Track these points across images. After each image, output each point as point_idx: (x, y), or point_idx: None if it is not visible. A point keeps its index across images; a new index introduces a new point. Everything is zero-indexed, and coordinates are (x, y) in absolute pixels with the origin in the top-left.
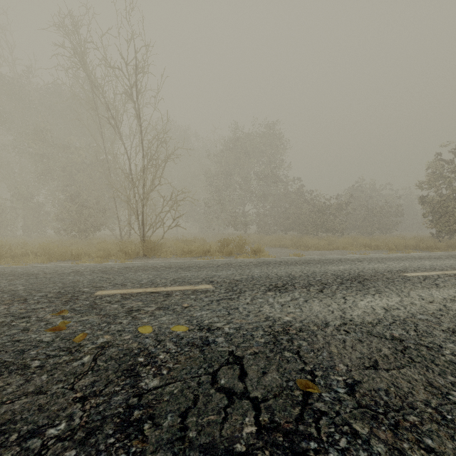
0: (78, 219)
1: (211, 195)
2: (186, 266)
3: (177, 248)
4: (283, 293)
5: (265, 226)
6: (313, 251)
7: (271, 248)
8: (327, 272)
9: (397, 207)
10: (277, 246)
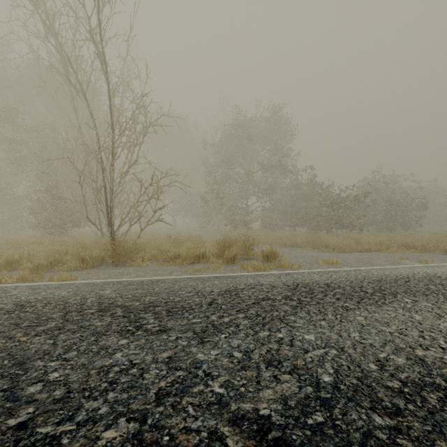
0: (54, 213)
1: (211, 187)
2: (145, 300)
3: (158, 251)
4: None
5: (270, 222)
6: (343, 255)
7: (282, 248)
8: None
9: (422, 200)
10: (288, 245)
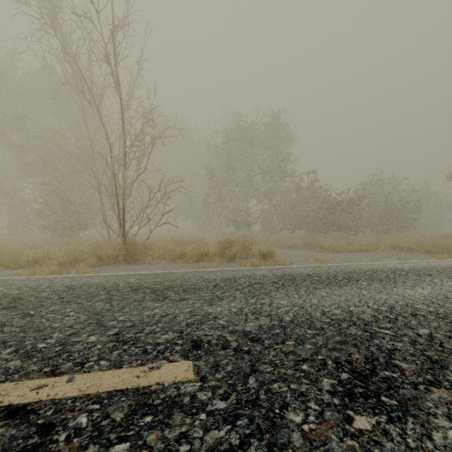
0: (62, 216)
1: (212, 190)
2: (165, 284)
3: (166, 250)
4: (402, 421)
5: (270, 224)
6: (333, 254)
7: (280, 249)
8: (415, 307)
9: (416, 203)
10: (286, 246)
